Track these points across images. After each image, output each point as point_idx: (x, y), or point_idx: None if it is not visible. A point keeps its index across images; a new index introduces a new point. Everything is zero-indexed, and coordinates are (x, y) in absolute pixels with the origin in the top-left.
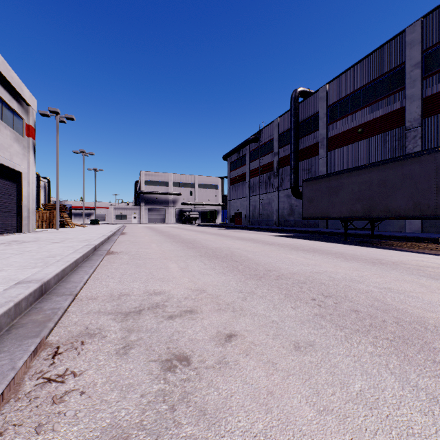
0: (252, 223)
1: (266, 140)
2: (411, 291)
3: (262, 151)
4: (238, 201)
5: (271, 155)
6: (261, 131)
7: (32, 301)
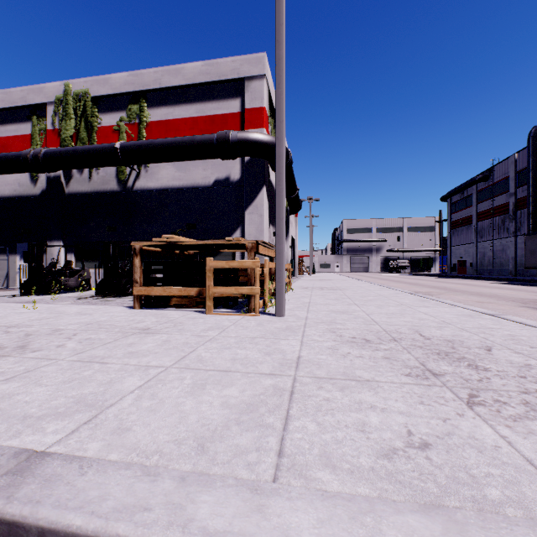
0: (480, 273)
1: (498, 179)
2: (517, 295)
3: (494, 191)
4: (462, 248)
5: (506, 196)
6: (492, 168)
7: None
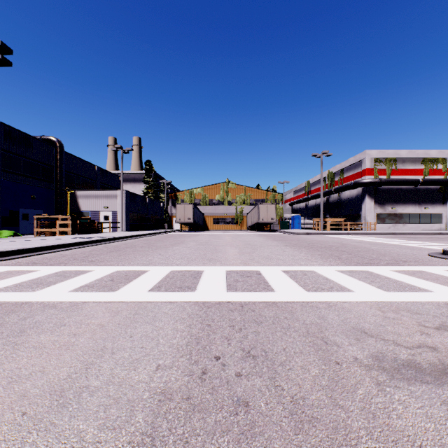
0: None
1: None
2: None
3: None
4: None
5: None
6: None
7: (436, 234)
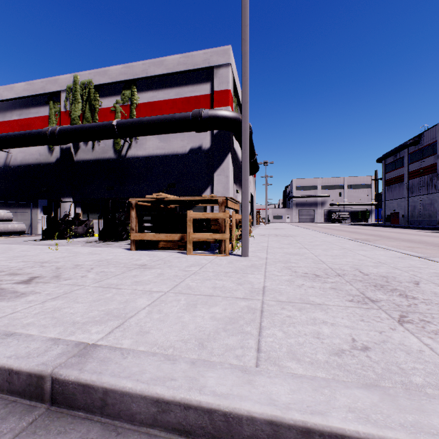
0: (411, 223)
1: (427, 143)
2: None
3: (423, 153)
4: (395, 202)
5: (434, 157)
6: (421, 134)
7: None
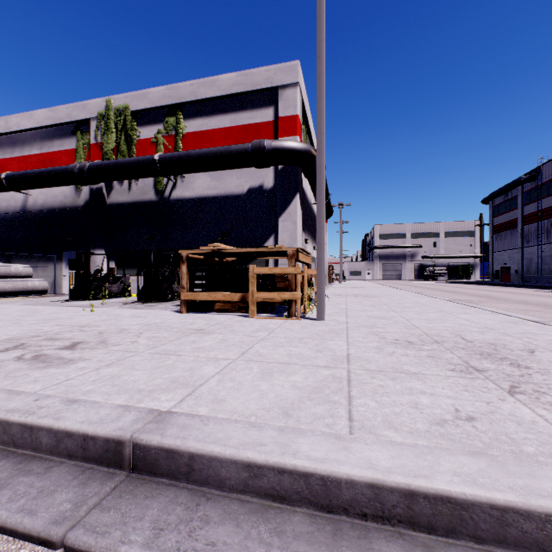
0: (526, 281)
1: (547, 179)
2: None
3: (542, 192)
4: (505, 254)
5: None
6: (540, 168)
7: None
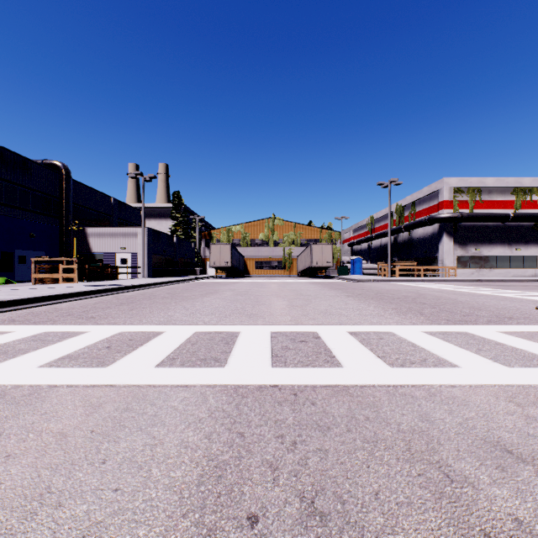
0: None
1: None
2: None
3: None
4: None
5: None
6: None
7: (532, 281)
